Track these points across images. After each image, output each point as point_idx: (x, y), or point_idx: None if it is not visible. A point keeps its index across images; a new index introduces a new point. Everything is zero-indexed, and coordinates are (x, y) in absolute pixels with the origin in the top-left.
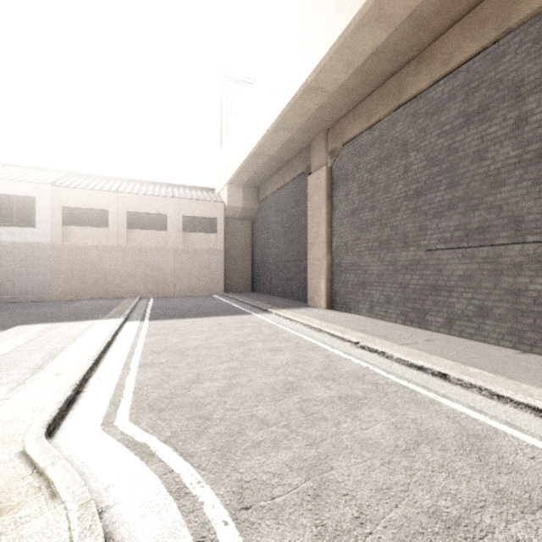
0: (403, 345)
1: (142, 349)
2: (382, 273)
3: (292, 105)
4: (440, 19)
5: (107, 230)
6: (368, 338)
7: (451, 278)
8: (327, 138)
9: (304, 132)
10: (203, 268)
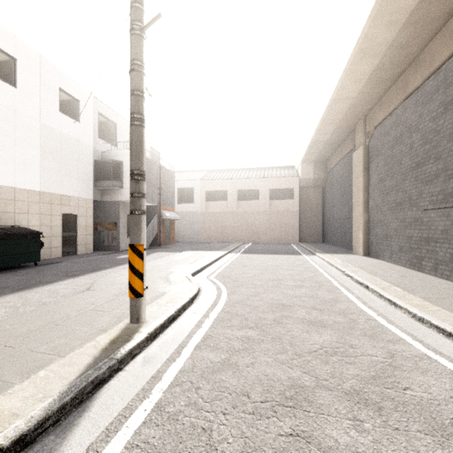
0: (374, 276)
1: (229, 263)
2: (397, 228)
3: (327, 111)
4: (419, 37)
5: (226, 202)
6: (358, 271)
7: (436, 232)
8: (364, 123)
9: (346, 122)
10: (283, 225)
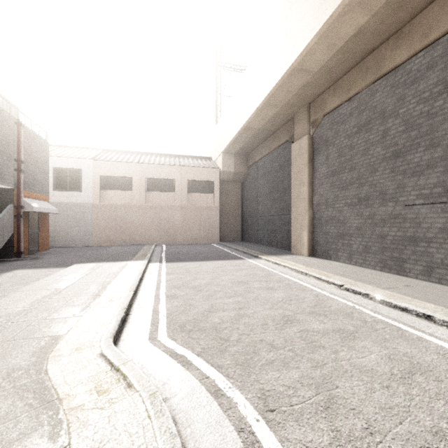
0: (385, 289)
1: (165, 284)
2: (361, 226)
3: (279, 85)
4: None
5: (131, 193)
6: (351, 282)
7: (430, 230)
8: (309, 111)
9: (288, 107)
10: (203, 222)
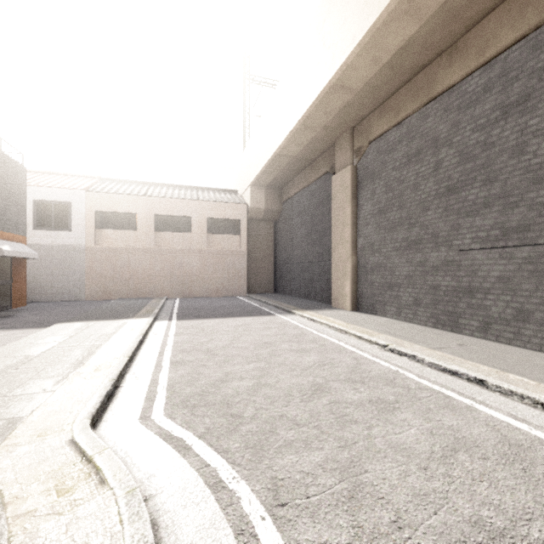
0: (435, 349)
1: (172, 347)
2: (411, 275)
3: (316, 105)
4: (475, 7)
5: (136, 233)
6: (397, 341)
7: (487, 279)
8: (352, 137)
9: (328, 131)
10: (227, 269)
